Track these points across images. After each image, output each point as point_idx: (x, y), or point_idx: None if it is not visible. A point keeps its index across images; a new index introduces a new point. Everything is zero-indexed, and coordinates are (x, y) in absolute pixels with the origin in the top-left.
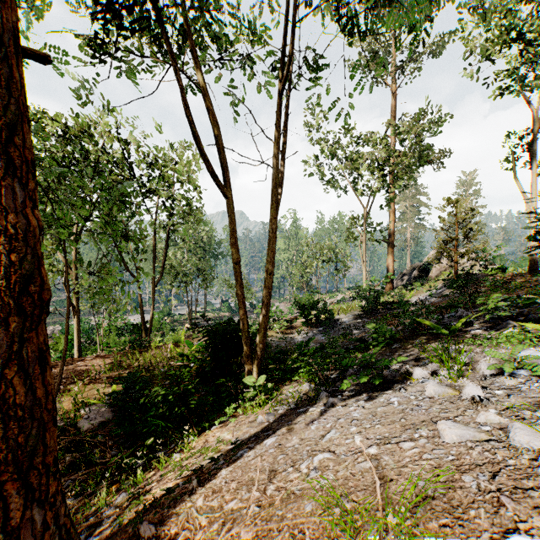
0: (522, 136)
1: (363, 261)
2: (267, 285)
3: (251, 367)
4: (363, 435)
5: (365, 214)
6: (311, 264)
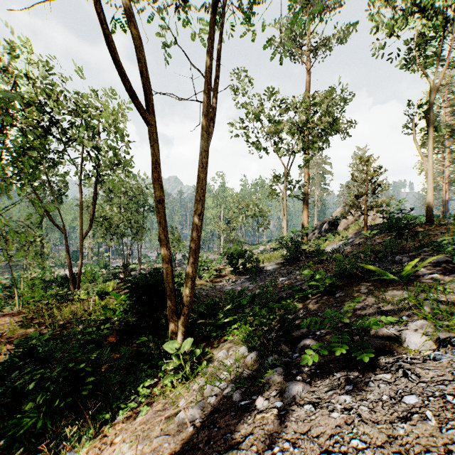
0: (421, 104)
1: (284, 215)
2: (194, 228)
3: (175, 324)
4: None
5: (286, 173)
6: (238, 218)
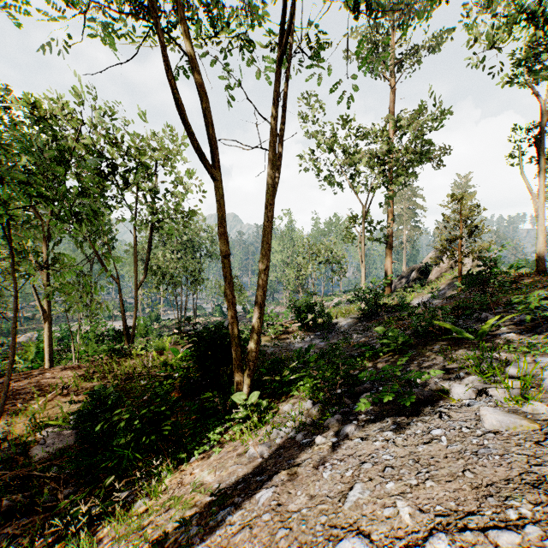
0: (529, 129)
1: (362, 262)
2: (260, 283)
3: (241, 380)
4: (410, 502)
5: (364, 213)
6: (307, 265)
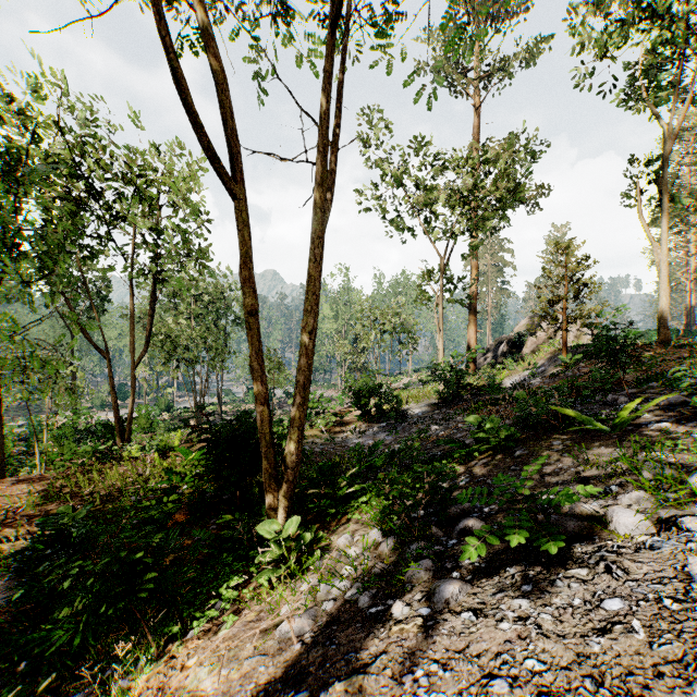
0: (650, 160)
1: (439, 331)
2: (303, 352)
3: (275, 496)
4: None
5: (442, 266)
6: (369, 335)
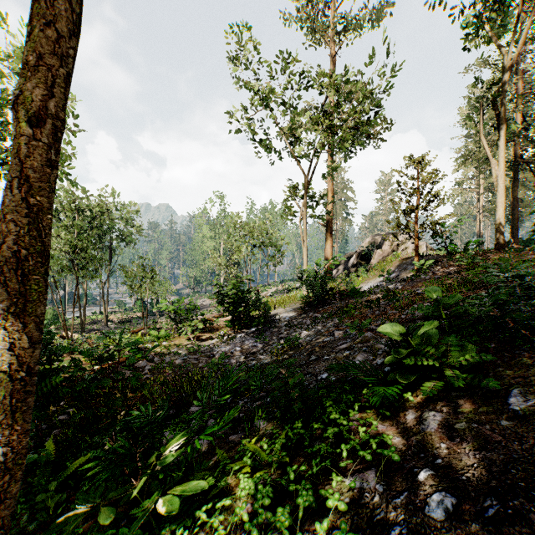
0: (490, 86)
1: (303, 242)
2: (11, 171)
3: None
4: None
5: (306, 184)
6: (240, 248)
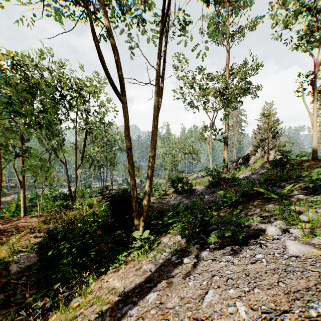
0: (308, 75)
1: (210, 153)
2: (150, 165)
3: (138, 223)
4: (245, 303)
5: (211, 124)
6: (178, 155)
